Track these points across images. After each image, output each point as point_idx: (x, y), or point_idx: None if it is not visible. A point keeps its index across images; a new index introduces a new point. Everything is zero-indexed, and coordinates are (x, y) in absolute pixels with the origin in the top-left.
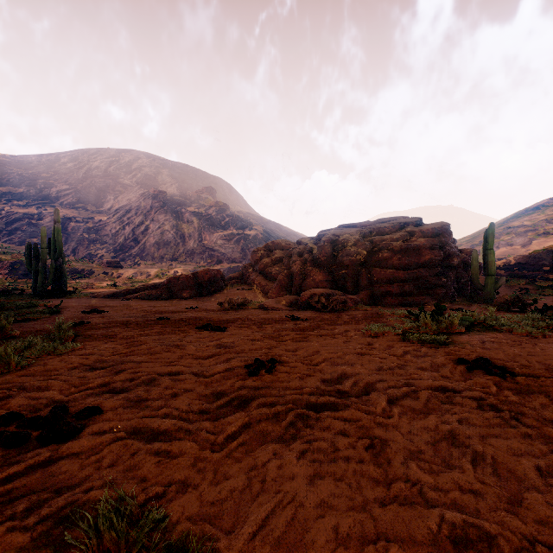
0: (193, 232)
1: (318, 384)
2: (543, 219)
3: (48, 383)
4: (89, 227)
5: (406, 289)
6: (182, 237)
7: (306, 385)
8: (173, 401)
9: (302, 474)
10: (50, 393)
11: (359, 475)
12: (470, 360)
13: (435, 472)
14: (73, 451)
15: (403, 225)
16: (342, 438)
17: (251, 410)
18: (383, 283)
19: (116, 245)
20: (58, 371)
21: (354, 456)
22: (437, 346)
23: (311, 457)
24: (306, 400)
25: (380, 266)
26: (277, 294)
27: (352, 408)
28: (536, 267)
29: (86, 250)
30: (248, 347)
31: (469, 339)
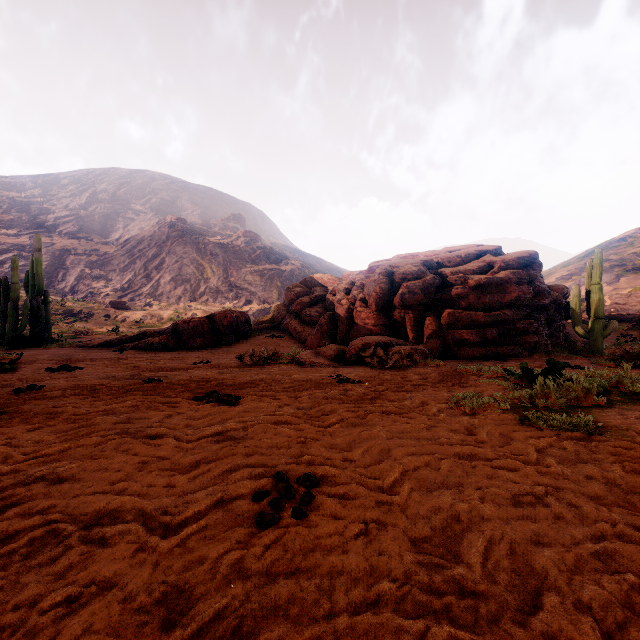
0: (217, 266)
1: (410, 566)
2: (632, 252)
3: None
4: (92, 261)
5: (488, 336)
6: (204, 272)
7: (382, 567)
8: None
9: None
10: None
11: None
12: None
13: None
14: None
15: (479, 255)
16: None
17: None
18: (457, 329)
19: (124, 283)
20: None
21: None
22: (586, 437)
23: None
24: None
25: (453, 306)
26: (318, 342)
27: None
28: (638, 308)
29: (88, 288)
30: (267, 441)
31: (623, 419)
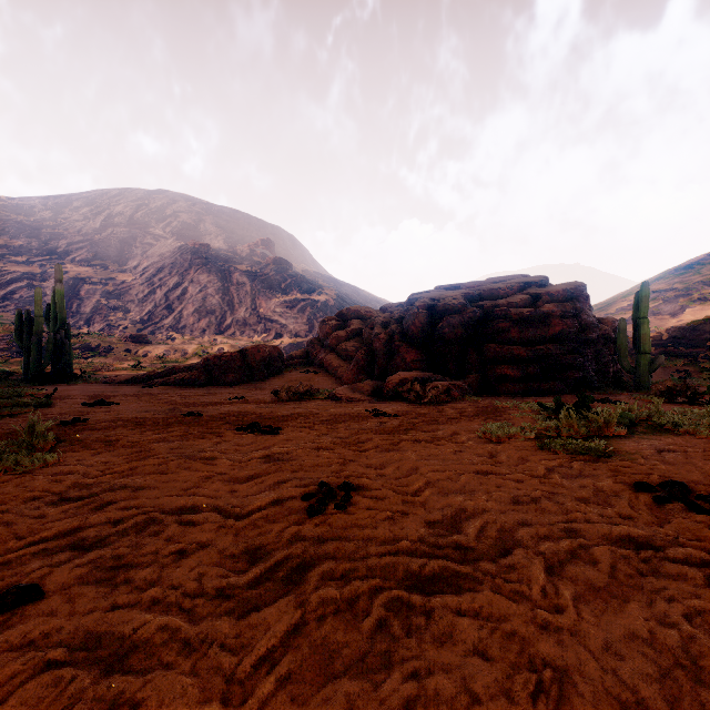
0: (244, 296)
1: (422, 534)
2: (699, 280)
3: None
4: (108, 291)
5: (530, 371)
6: (230, 303)
7: (402, 535)
8: (174, 569)
9: None
10: None
11: None
12: (653, 484)
13: None
14: None
15: (523, 286)
16: (481, 668)
17: (308, 592)
18: (498, 364)
19: (143, 314)
20: (4, 506)
21: None
22: (594, 459)
23: None
24: (404, 568)
25: (494, 341)
26: (354, 378)
27: (488, 586)
28: (697, 342)
29: (104, 320)
30: (310, 461)
31: (636, 446)
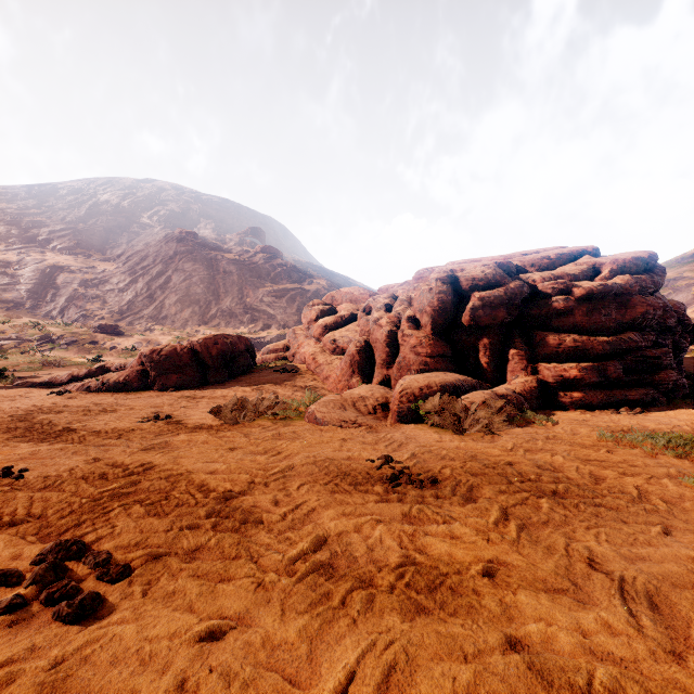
0: (231, 286)
1: None
2: None
3: None
4: (87, 279)
5: (610, 373)
6: (216, 293)
7: None
8: None
9: None
10: None
11: None
12: None
13: None
14: None
15: (573, 256)
16: None
17: None
18: (559, 362)
19: (123, 304)
20: None
21: None
22: None
23: None
24: None
25: (549, 328)
26: (346, 381)
27: None
28: None
29: (80, 310)
30: None
31: None
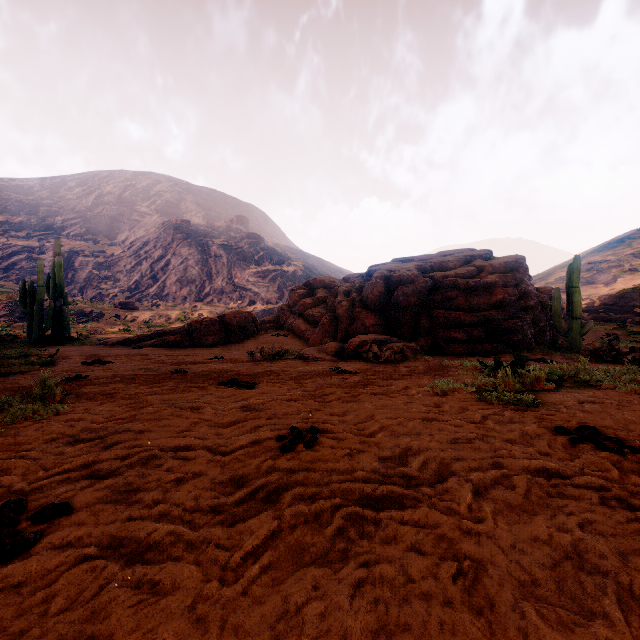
0: (221, 267)
1: (375, 466)
2: (630, 253)
3: (10, 463)
4: (100, 262)
5: (475, 334)
6: (209, 274)
7: (358, 467)
8: (175, 492)
9: (359, 630)
10: (7, 480)
11: (449, 632)
12: (571, 429)
13: (566, 625)
14: (12, 581)
15: (469, 259)
16: (416, 559)
17: (283, 508)
18: (447, 328)
19: (131, 284)
20: (29, 445)
21: (437, 593)
22: (524, 409)
23: (371, 595)
24: (359, 491)
25: (443, 307)
26: (320, 341)
27: (426, 504)
28: (625, 309)
29: (96, 289)
30: (282, 410)
31: (562, 398)
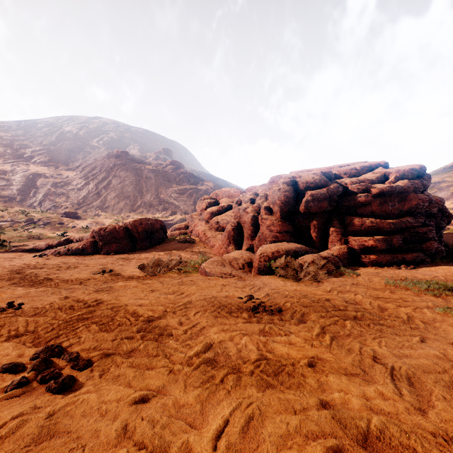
0: (150, 186)
1: None
2: None
3: None
4: (57, 182)
5: (394, 243)
6: (140, 191)
7: None
8: None
9: None
10: None
11: None
12: None
13: None
14: None
15: (371, 167)
16: None
17: None
18: (362, 236)
19: (80, 198)
20: None
21: None
22: None
23: None
24: None
25: (355, 214)
26: (225, 248)
27: None
28: None
29: (52, 202)
30: None
31: None
